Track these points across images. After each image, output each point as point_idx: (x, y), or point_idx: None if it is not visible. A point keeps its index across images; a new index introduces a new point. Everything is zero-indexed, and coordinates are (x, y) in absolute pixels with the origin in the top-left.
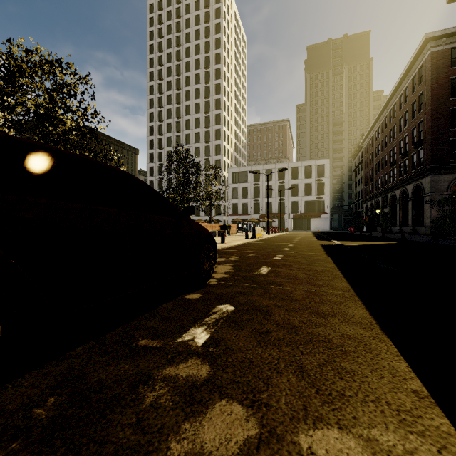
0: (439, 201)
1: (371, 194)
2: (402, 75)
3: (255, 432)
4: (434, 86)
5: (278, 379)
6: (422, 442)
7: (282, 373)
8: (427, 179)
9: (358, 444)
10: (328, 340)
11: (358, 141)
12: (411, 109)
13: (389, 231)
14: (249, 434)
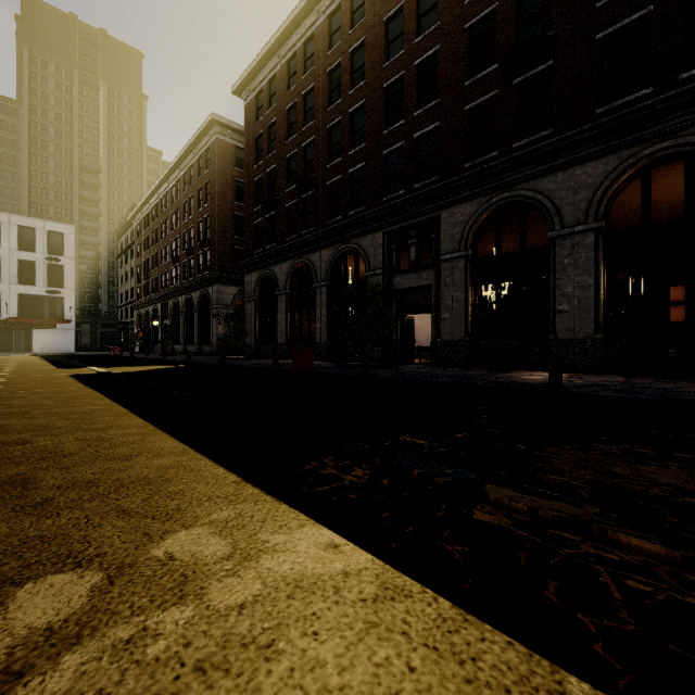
0: (226, 316)
1: (147, 298)
2: (188, 148)
3: (100, 577)
4: (221, 180)
5: (100, 531)
6: (245, 505)
7: (102, 525)
8: (215, 289)
9: (204, 529)
10: (145, 478)
11: (127, 212)
12: (197, 196)
13: (171, 352)
14: (94, 583)
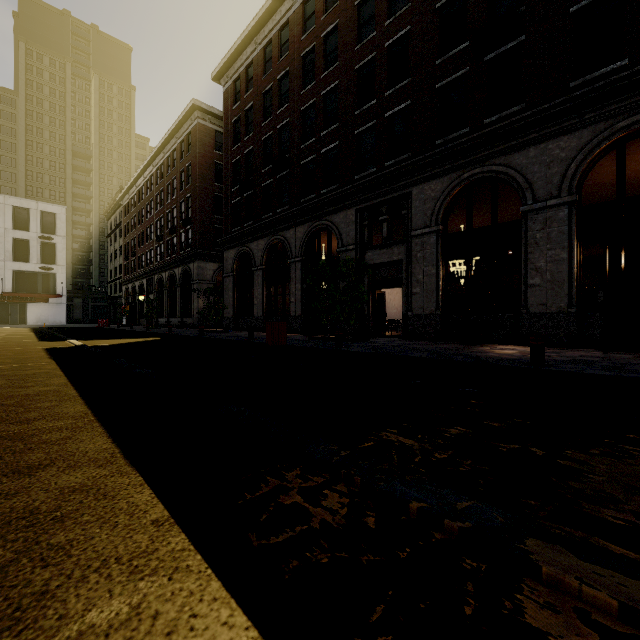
0: (205, 291)
1: (134, 274)
2: (171, 132)
3: None
4: (201, 162)
5: None
6: (153, 581)
7: None
8: (196, 265)
9: None
10: (31, 512)
11: (116, 194)
12: (180, 178)
13: (156, 325)
14: None
